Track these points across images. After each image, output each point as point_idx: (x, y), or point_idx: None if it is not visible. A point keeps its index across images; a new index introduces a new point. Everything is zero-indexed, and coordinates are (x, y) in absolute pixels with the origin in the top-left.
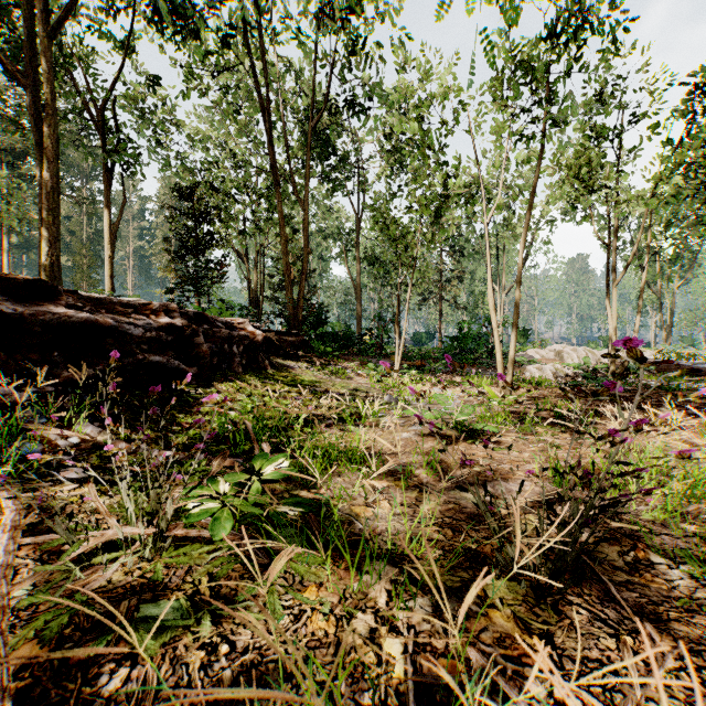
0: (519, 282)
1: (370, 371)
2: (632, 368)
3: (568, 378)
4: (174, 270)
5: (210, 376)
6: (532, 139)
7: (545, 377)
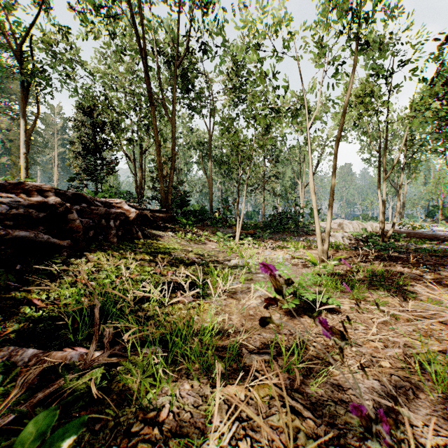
0: (334, 172)
1: (219, 238)
2: (391, 235)
3: (353, 242)
4: (78, 165)
5: (83, 247)
6: (342, 64)
7: (339, 242)
